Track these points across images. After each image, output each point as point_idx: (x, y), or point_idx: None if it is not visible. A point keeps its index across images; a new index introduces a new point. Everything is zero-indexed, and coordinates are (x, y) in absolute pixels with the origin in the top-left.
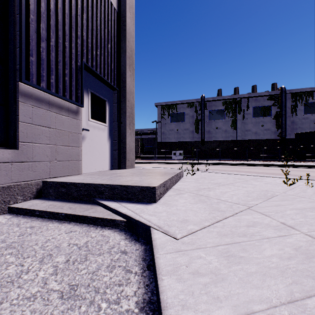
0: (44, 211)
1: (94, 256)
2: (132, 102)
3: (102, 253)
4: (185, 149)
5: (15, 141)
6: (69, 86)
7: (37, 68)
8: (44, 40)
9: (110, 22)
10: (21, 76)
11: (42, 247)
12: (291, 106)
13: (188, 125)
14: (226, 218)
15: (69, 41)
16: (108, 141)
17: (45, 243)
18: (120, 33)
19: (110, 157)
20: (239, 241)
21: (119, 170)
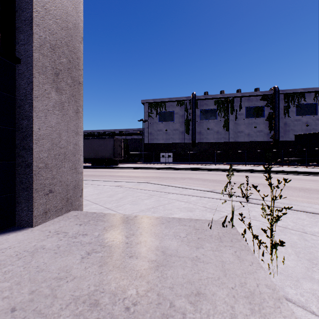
0: None
1: None
2: (69, 12)
3: None
4: (175, 151)
5: None
6: None
7: None
8: None
9: None
10: None
11: None
12: (284, 107)
13: (177, 125)
14: None
15: None
16: None
17: None
18: None
19: None
20: None
21: None
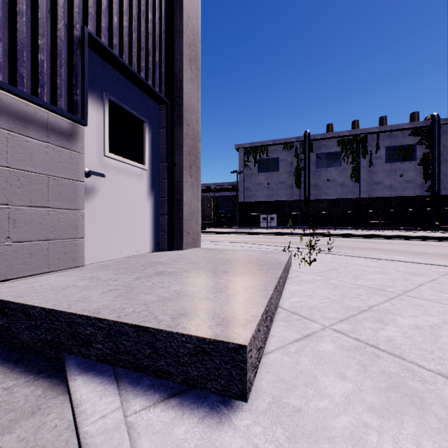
0: None
1: None
2: (195, 127)
3: None
4: (280, 212)
5: None
6: (50, 75)
7: None
8: None
9: None
10: None
11: None
12: None
13: (284, 177)
14: None
15: None
16: (148, 199)
17: None
18: (173, 0)
19: (152, 228)
20: None
21: (170, 253)
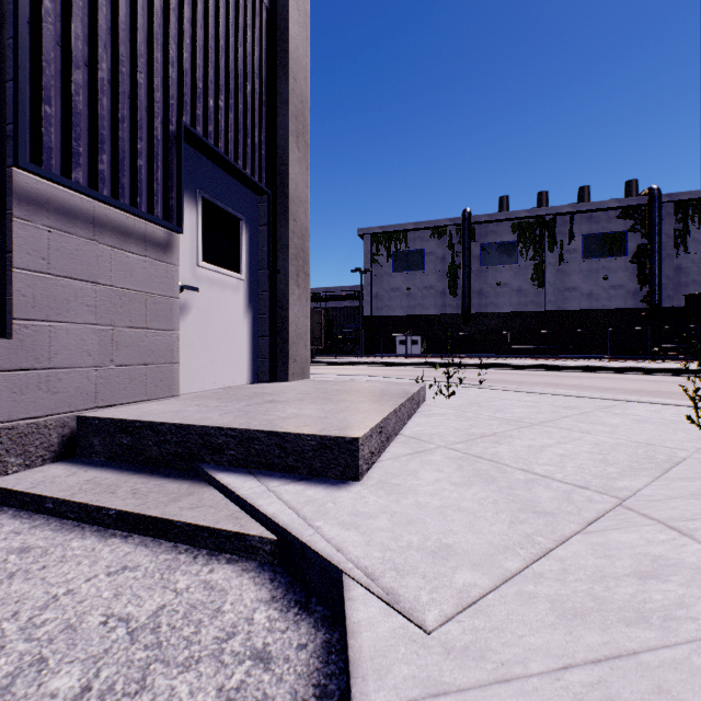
0: (66, 502)
1: (170, 670)
2: (303, 222)
3: (196, 658)
4: (427, 332)
5: (4, 317)
6: (147, 181)
7: (63, 133)
8: (80, 65)
9: (252, 33)
10: (18, 152)
11: (26, 627)
12: (674, 232)
13: (432, 279)
14: (565, 542)
15: (146, 70)
16: (245, 317)
17: (41, 611)
18: (276, 60)
19: (250, 353)
20: (633, 646)
21: (273, 385)
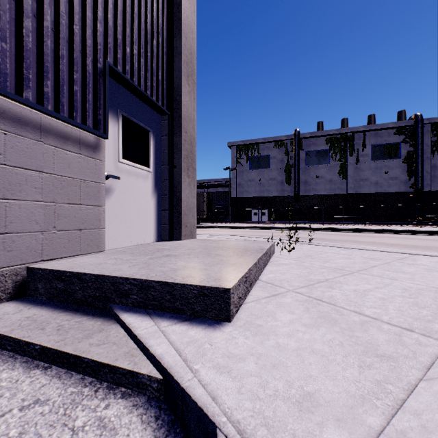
0: (5, 337)
1: None
2: (191, 134)
3: None
4: (271, 207)
5: None
6: (81, 101)
7: (16, 63)
8: (29, 16)
9: (157, 5)
10: None
11: None
12: (431, 143)
13: (275, 173)
14: (414, 391)
15: (80, 24)
16: (152, 197)
17: None
18: (173, 25)
19: (156, 221)
20: None
21: (171, 242)
